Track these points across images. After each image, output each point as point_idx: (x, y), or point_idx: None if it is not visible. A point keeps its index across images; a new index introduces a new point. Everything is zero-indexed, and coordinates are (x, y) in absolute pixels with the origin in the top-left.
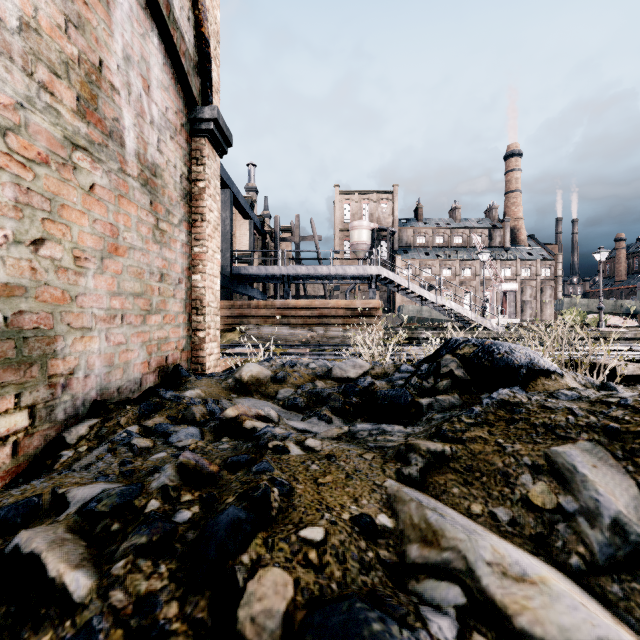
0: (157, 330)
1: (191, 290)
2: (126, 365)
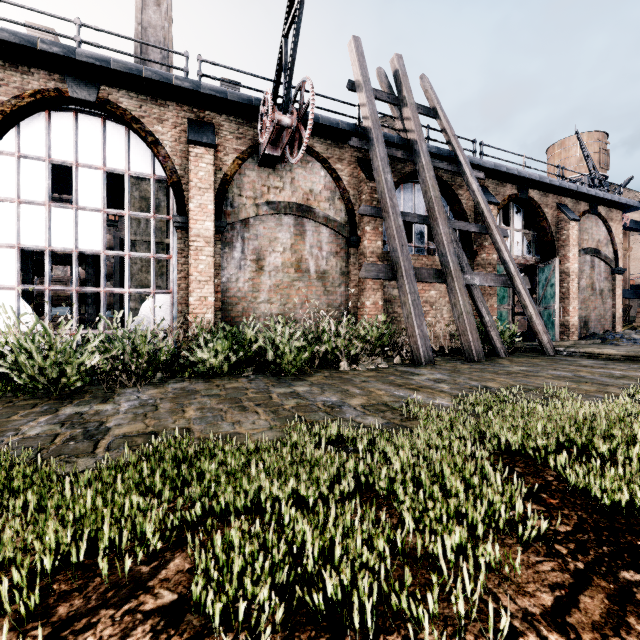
0: (602, 322)
1: (611, 313)
2: (596, 328)
